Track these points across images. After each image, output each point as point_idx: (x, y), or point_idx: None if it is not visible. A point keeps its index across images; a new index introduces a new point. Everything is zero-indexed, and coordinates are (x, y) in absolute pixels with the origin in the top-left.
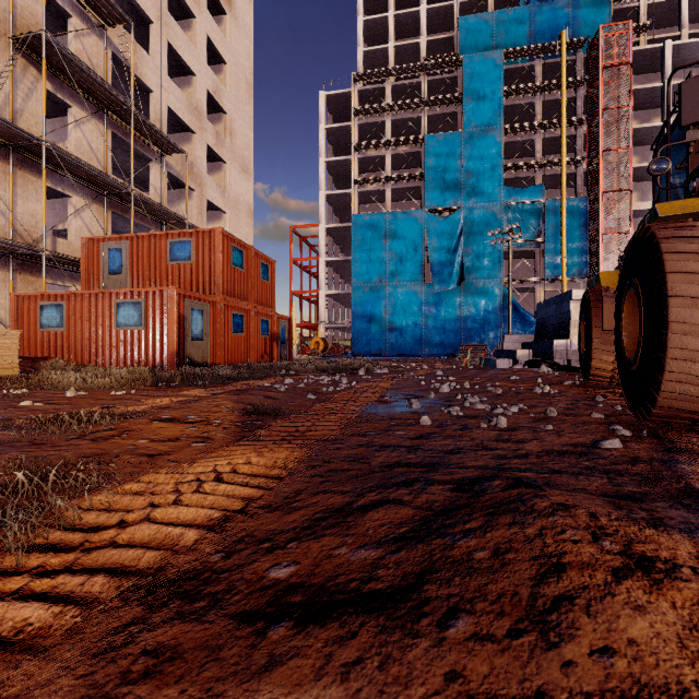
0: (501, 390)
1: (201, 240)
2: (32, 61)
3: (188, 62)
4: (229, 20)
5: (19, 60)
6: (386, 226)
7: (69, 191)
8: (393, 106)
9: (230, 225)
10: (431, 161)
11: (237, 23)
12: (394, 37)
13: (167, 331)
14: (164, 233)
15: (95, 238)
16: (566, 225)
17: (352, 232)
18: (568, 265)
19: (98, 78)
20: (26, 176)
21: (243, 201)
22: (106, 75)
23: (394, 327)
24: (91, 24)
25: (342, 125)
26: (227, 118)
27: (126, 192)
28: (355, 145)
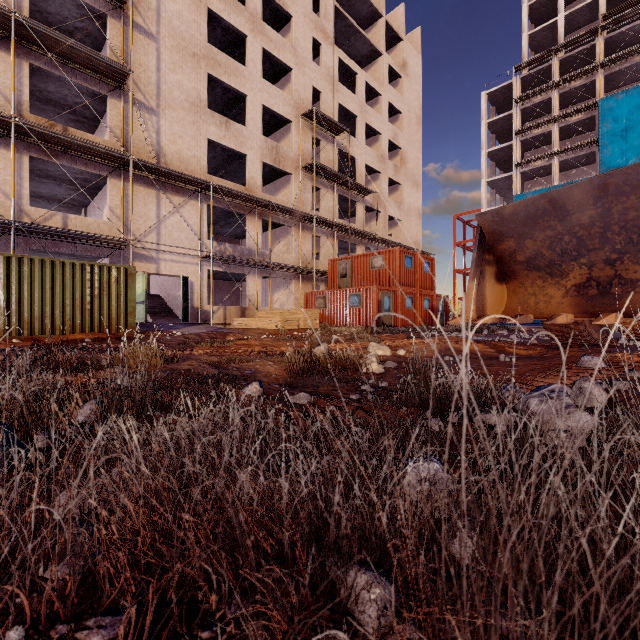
0: (546, 338)
1: (388, 255)
2: (307, 174)
3: (377, 128)
4: (403, 80)
5: (302, 176)
6: None
7: (320, 234)
8: (560, 81)
9: (404, 228)
10: (608, 123)
11: (409, 78)
12: (567, 3)
13: (372, 308)
14: (368, 253)
15: (334, 259)
16: None
17: None
18: None
19: (334, 171)
20: (305, 232)
21: (413, 208)
22: (335, 164)
23: None
24: (329, 139)
25: (503, 115)
26: (402, 152)
27: (345, 228)
28: (516, 132)
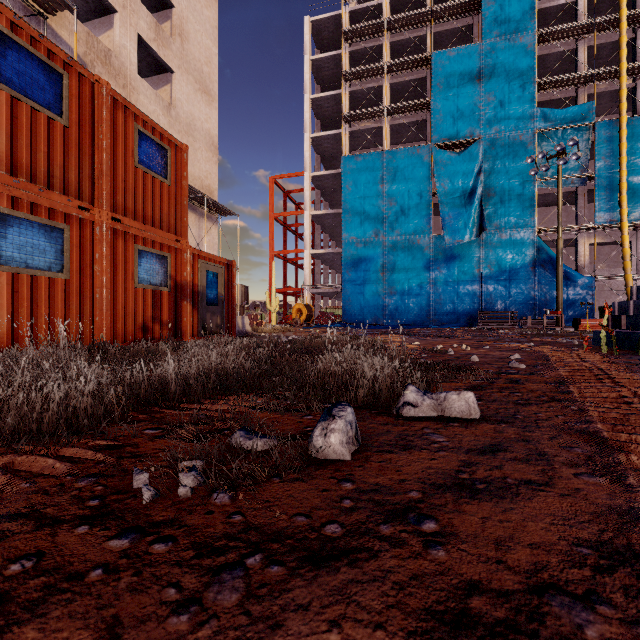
0: None
1: None
2: None
3: None
4: None
5: None
6: (383, 168)
7: None
8: (392, 22)
9: None
10: (441, 83)
11: None
12: None
13: None
14: None
15: None
16: (625, 153)
17: (342, 177)
18: (629, 207)
19: None
20: None
21: (200, 129)
22: None
23: (394, 290)
24: None
25: (330, 54)
26: (175, 13)
27: None
28: (345, 73)
